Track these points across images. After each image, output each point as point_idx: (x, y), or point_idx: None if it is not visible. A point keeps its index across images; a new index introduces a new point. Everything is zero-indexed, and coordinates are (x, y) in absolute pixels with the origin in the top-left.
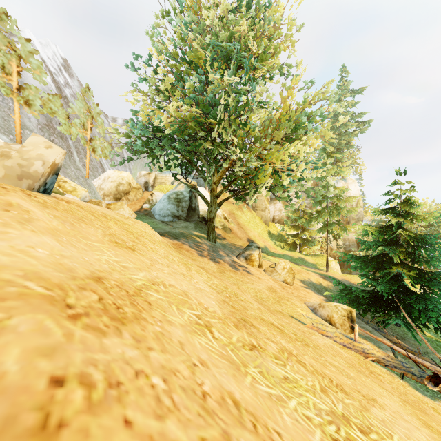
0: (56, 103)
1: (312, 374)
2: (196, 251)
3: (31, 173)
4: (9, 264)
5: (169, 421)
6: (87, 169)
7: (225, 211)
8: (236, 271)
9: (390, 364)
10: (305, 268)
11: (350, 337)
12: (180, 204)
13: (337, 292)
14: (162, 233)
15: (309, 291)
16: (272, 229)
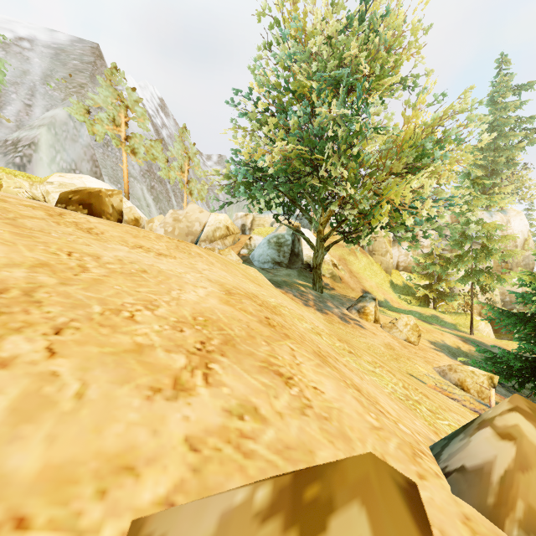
0: (157, 149)
1: (399, 380)
2: (300, 300)
3: (193, 232)
4: (225, 282)
5: (305, 342)
6: None
7: (334, 257)
8: (346, 323)
9: None
10: (439, 328)
11: (484, 403)
12: (282, 249)
13: (482, 359)
14: None
15: (440, 354)
16: (395, 279)
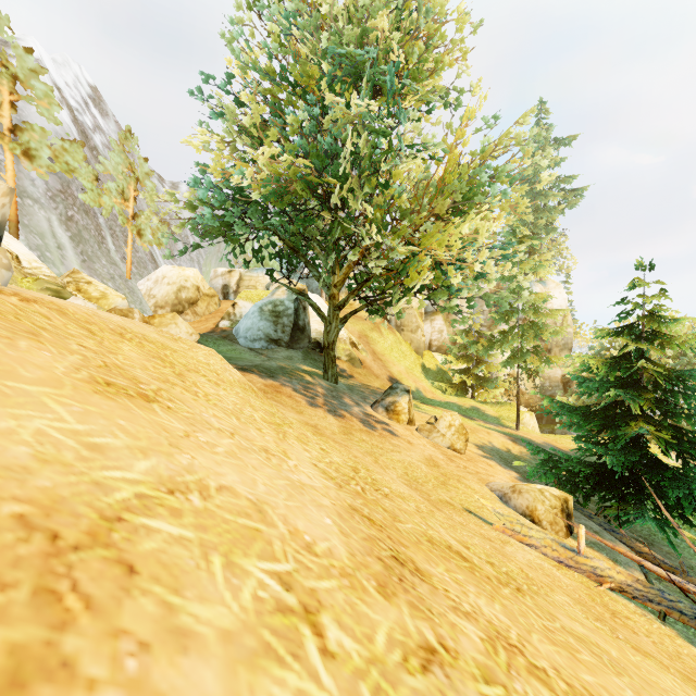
0: (75, 155)
1: None
2: (304, 397)
3: None
4: None
5: None
6: (129, 264)
7: (353, 333)
8: (370, 430)
9: (641, 595)
10: (483, 424)
11: (570, 548)
12: (280, 320)
13: (538, 464)
14: (247, 368)
15: (492, 464)
16: (428, 362)
